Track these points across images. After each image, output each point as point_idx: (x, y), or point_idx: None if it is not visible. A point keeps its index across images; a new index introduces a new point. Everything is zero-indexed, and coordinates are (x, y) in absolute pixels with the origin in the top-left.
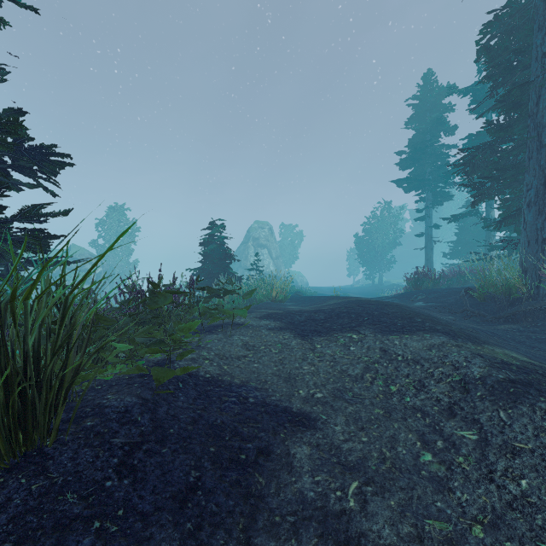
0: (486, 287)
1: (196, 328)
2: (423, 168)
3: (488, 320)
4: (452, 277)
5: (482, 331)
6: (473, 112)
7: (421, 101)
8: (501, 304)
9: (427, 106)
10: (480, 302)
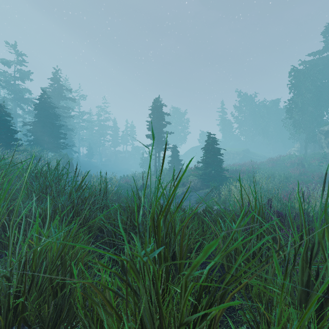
0: None
1: None
2: None
3: None
4: None
5: None
6: None
7: None
8: None
9: None
10: None
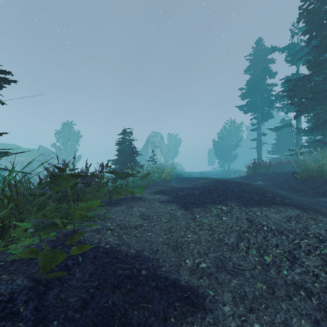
0: (306, 172)
1: (108, 200)
2: (256, 98)
3: (310, 194)
4: (276, 165)
5: (313, 203)
6: (288, 62)
7: (255, 57)
8: (318, 183)
9: (258, 60)
10: (302, 181)
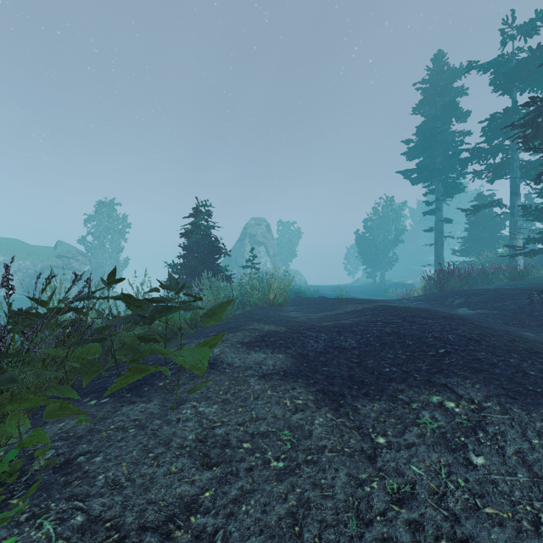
0: None
1: None
2: (433, 157)
3: None
4: (476, 276)
5: None
6: (497, 87)
7: (431, 85)
8: None
9: (438, 90)
10: None
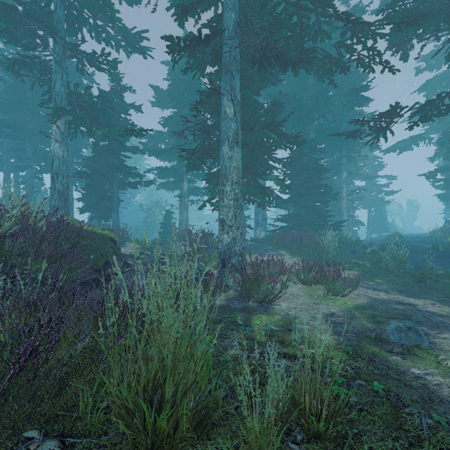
0: None
1: None
2: None
3: None
4: None
5: None
6: None
7: None
8: None
9: None
10: None
